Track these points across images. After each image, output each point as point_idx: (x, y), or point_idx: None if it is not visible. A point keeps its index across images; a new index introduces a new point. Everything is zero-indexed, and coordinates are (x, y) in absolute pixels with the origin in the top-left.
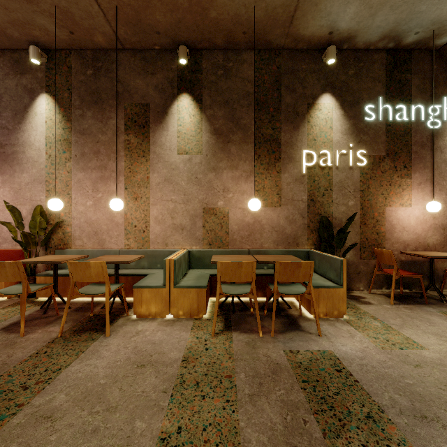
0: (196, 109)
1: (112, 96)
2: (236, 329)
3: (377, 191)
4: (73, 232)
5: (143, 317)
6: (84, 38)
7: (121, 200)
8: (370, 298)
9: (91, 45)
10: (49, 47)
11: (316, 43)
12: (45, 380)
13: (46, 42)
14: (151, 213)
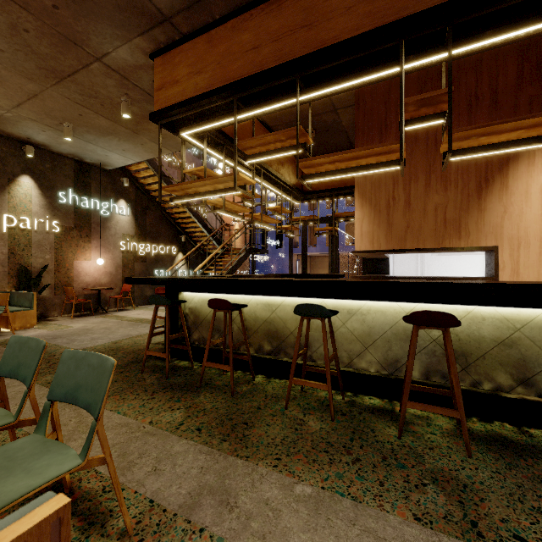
0: None
1: None
2: None
3: (68, 250)
4: None
5: None
6: None
7: None
8: (60, 318)
9: None
10: None
11: (17, 137)
12: None
13: None
14: None
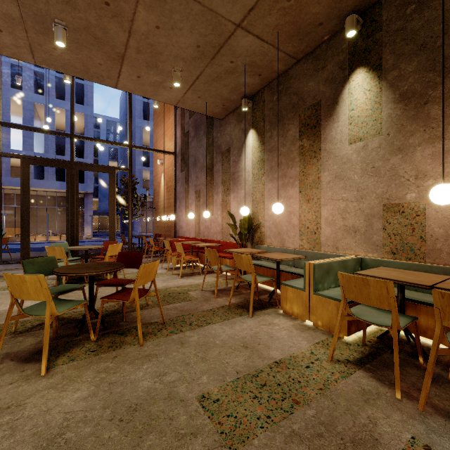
0: (373, 80)
1: (289, 110)
2: (370, 369)
3: None
4: (265, 232)
5: (287, 314)
6: (268, 73)
7: (280, 204)
8: None
9: (274, 74)
10: (253, 94)
11: None
12: (199, 325)
13: (250, 92)
14: (322, 214)
